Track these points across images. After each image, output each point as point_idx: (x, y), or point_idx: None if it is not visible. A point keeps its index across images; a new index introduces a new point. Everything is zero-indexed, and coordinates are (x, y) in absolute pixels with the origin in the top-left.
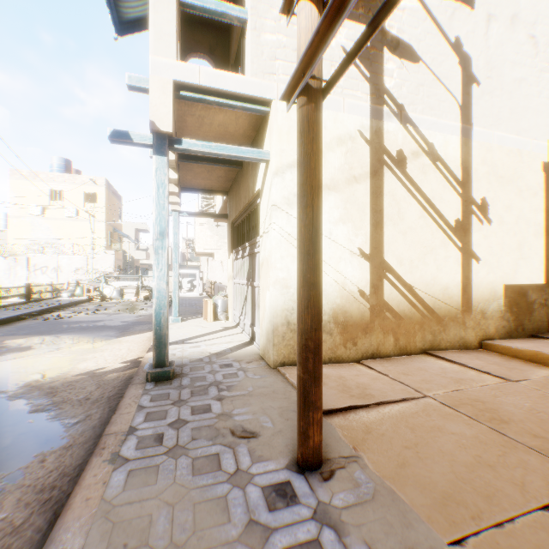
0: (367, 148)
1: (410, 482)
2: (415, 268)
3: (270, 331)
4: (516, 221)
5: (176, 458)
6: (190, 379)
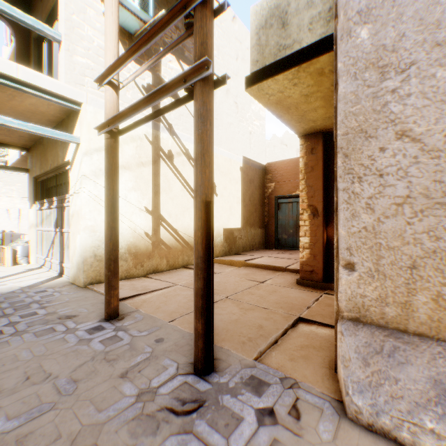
0: (150, 146)
1: (160, 312)
2: (179, 219)
3: (81, 262)
4: (229, 195)
5: (21, 335)
6: (10, 303)
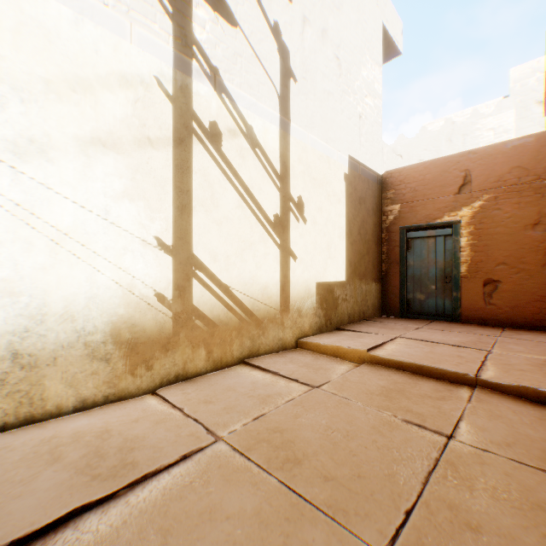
0: (169, 106)
1: None
2: (232, 265)
3: None
4: (327, 223)
5: None
6: None
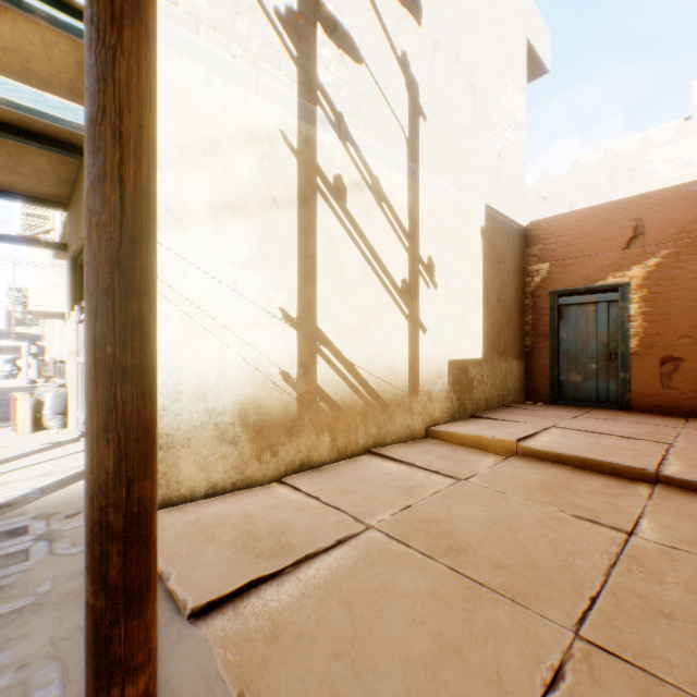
0: (294, 161)
1: None
2: (357, 339)
3: None
4: (460, 288)
5: None
6: None
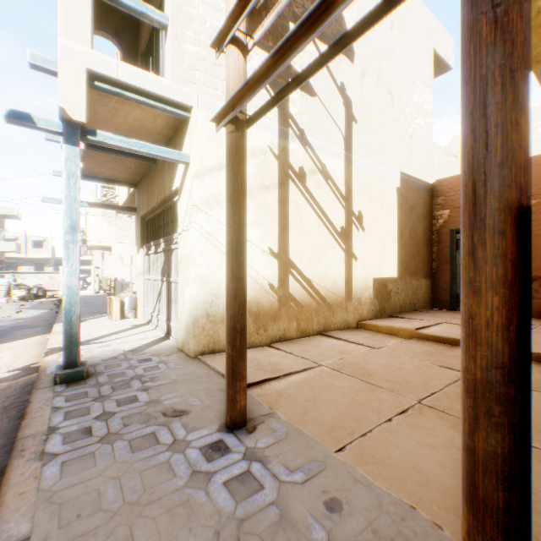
0: (276, 162)
1: (311, 422)
2: (313, 265)
3: (190, 323)
4: (381, 230)
5: (111, 443)
6: (108, 376)
